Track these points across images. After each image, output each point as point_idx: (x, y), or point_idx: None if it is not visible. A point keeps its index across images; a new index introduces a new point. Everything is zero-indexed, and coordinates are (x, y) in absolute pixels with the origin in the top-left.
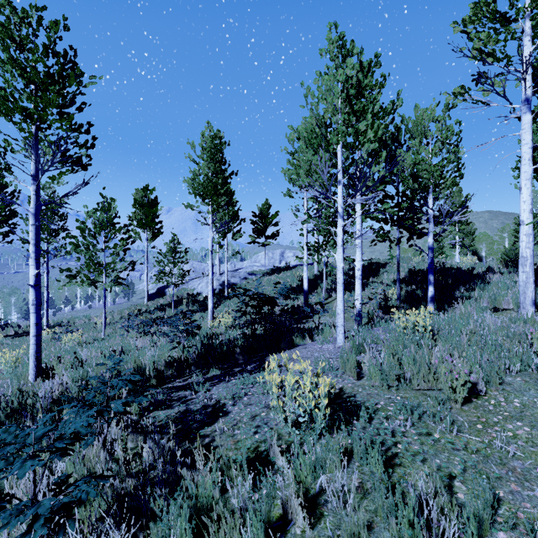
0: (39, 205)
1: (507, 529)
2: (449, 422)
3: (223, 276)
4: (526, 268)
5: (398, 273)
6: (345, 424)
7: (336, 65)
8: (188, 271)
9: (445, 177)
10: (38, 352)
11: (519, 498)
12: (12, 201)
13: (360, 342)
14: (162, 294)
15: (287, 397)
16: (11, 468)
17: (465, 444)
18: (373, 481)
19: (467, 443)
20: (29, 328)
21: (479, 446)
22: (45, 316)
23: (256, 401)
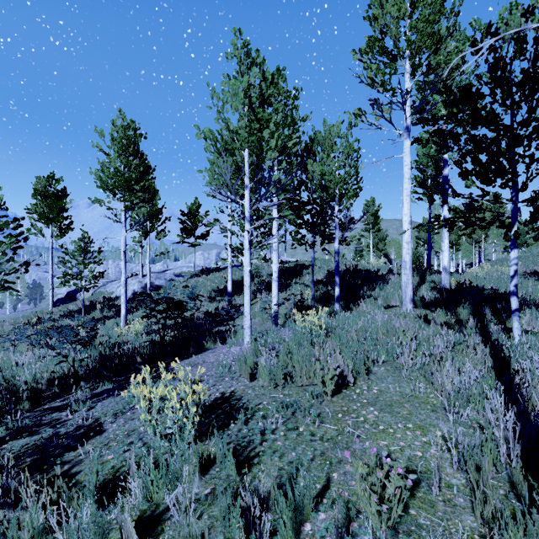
0: None
1: (329, 509)
2: (315, 414)
3: (146, 278)
4: (407, 271)
5: (312, 275)
6: (223, 428)
7: (242, 72)
8: (102, 273)
9: (348, 189)
10: None
11: (349, 478)
12: None
13: (262, 343)
14: (73, 299)
15: (155, 409)
16: None
17: (323, 433)
18: (226, 484)
19: (325, 432)
20: None
21: (334, 434)
22: None
23: (138, 415)
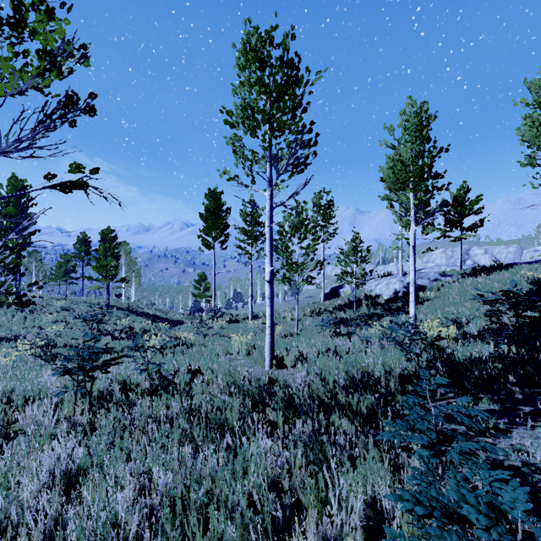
0: (272, 208)
1: None
2: None
3: (406, 278)
4: None
5: None
6: None
7: None
8: (371, 271)
9: None
10: (272, 342)
11: None
12: (256, 206)
13: None
14: (336, 294)
15: None
16: (427, 537)
17: None
18: None
19: None
20: (238, 316)
21: None
22: (250, 308)
23: None
